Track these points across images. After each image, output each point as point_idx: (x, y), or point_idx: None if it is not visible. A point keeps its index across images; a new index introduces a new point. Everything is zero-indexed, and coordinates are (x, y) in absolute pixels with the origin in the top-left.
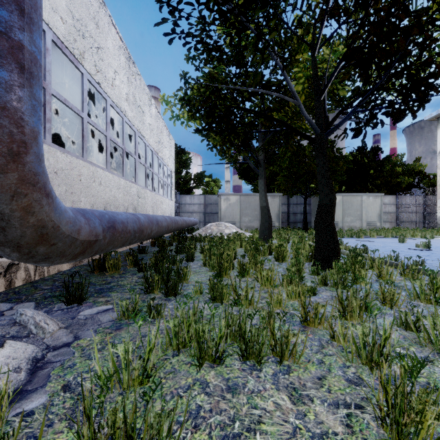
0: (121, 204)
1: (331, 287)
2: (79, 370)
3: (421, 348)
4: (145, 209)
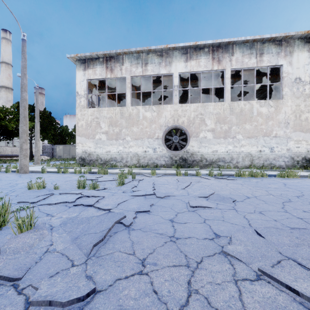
0: None
1: None
2: None
3: None
4: (4, 152)
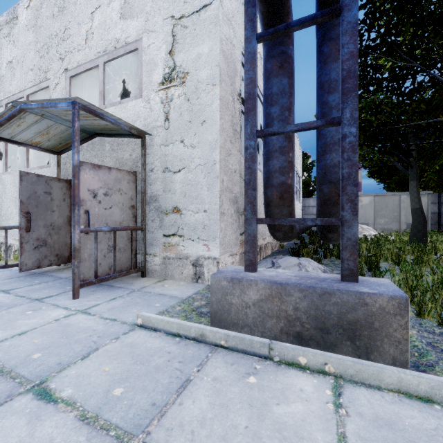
0: None
1: None
2: None
3: None
4: None
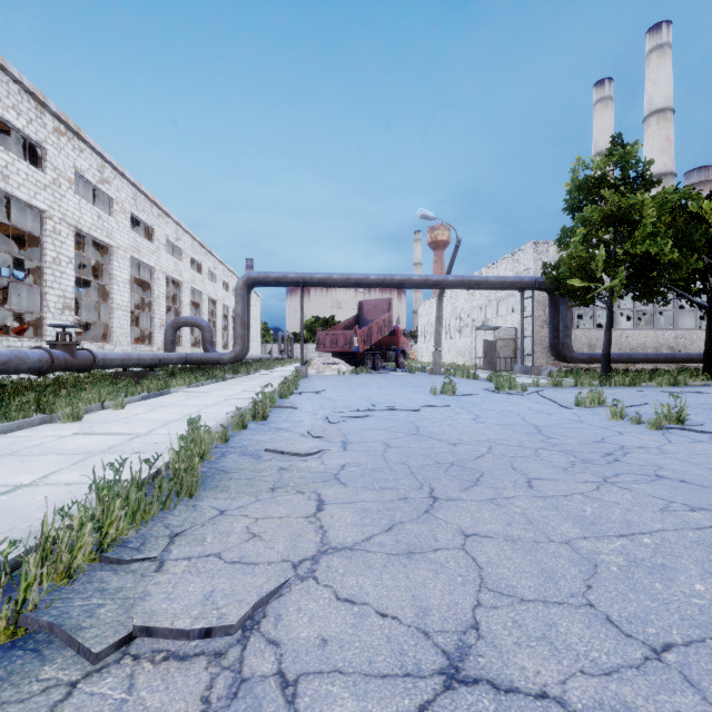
0: (649, 346)
1: None
2: None
3: None
4: (692, 347)
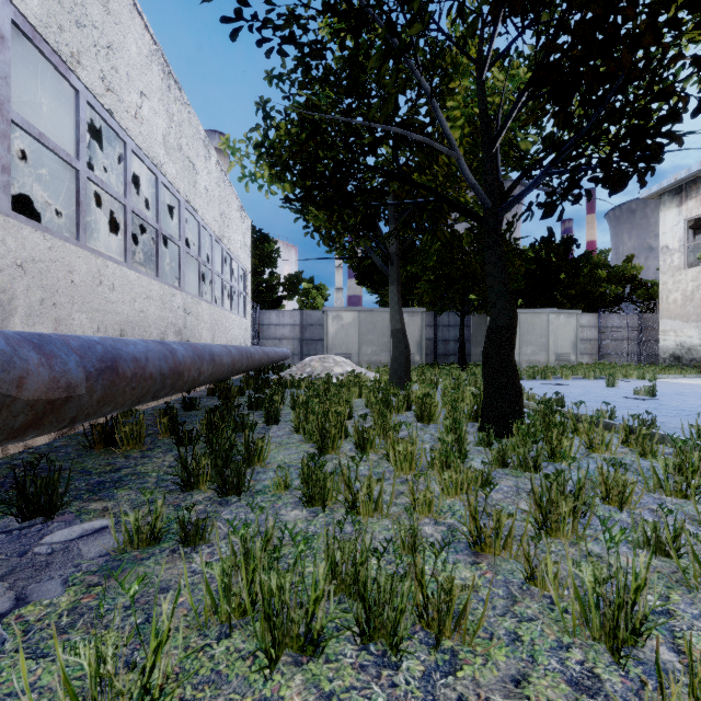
0: (153, 325)
1: (513, 468)
2: (2, 691)
3: (690, 595)
4: (198, 333)
